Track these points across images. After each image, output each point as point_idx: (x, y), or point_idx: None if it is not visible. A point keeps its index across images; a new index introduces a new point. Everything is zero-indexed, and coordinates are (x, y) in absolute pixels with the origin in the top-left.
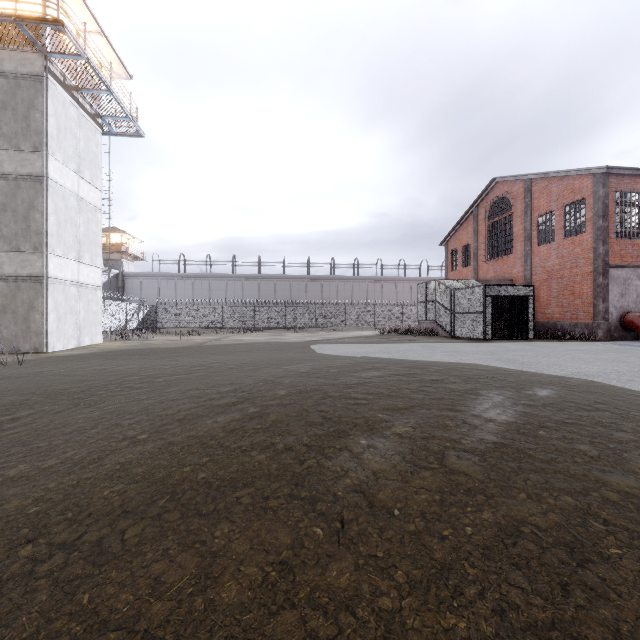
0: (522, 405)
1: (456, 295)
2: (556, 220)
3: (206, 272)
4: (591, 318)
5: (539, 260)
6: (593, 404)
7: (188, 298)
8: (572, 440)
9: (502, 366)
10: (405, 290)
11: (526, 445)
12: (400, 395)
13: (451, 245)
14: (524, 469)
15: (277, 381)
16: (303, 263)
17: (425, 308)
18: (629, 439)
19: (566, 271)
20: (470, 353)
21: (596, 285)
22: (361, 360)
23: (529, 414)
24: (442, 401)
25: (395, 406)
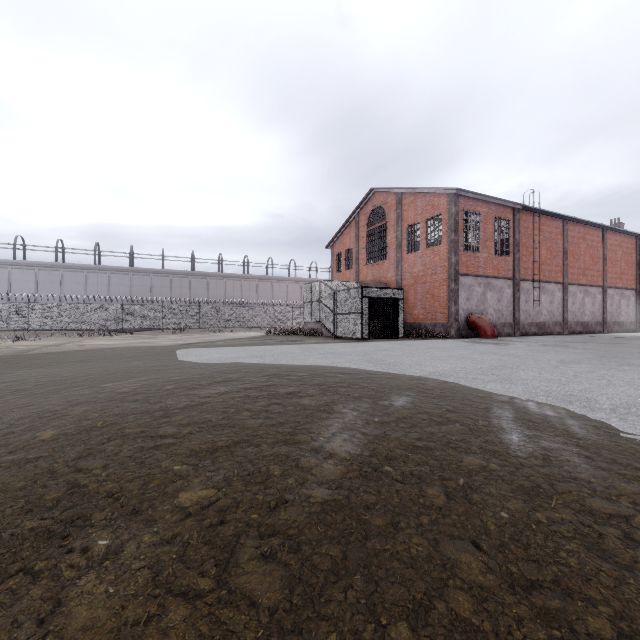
0: (375, 424)
1: (338, 296)
2: (421, 231)
3: (56, 261)
4: (446, 319)
5: (408, 266)
6: (445, 414)
7: (29, 292)
8: (420, 478)
9: (370, 368)
10: (295, 290)
11: (364, 500)
12: (232, 423)
13: (336, 248)
14: (350, 560)
15: (63, 412)
16: (186, 257)
17: (311, 308)
18: (478, 467)
19: (428, 277)
20: (345, 354)
21: (450, 290)
22: (220, 369)
23: (379, 438)
24: (283, 428)
25: (212, 445)
